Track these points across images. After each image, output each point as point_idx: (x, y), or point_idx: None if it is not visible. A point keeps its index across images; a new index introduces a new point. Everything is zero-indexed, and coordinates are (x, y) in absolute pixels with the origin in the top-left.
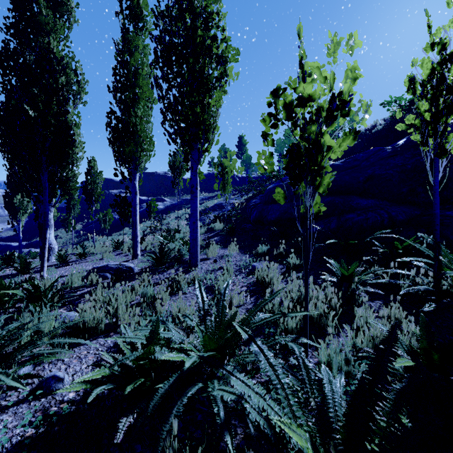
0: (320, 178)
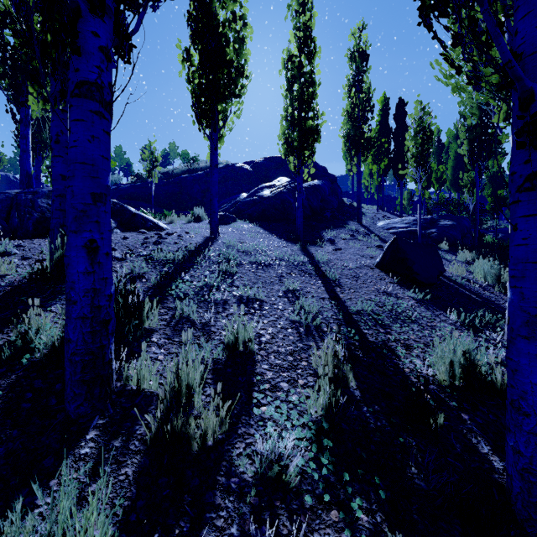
0: None
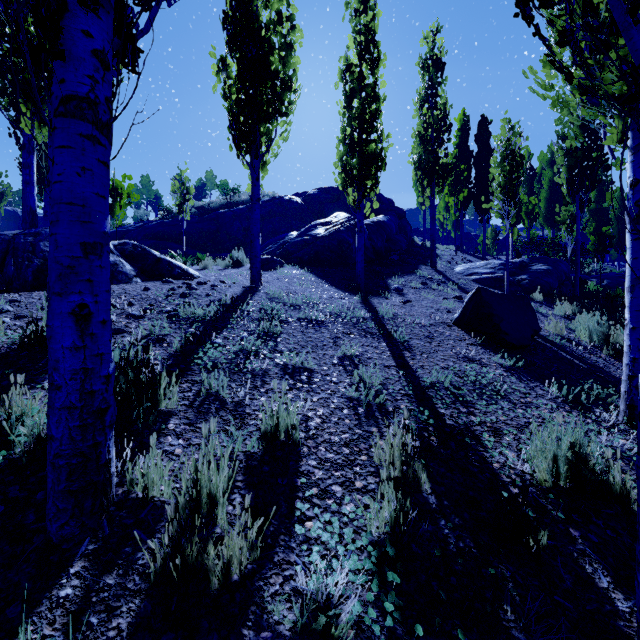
0: (122, 214)
